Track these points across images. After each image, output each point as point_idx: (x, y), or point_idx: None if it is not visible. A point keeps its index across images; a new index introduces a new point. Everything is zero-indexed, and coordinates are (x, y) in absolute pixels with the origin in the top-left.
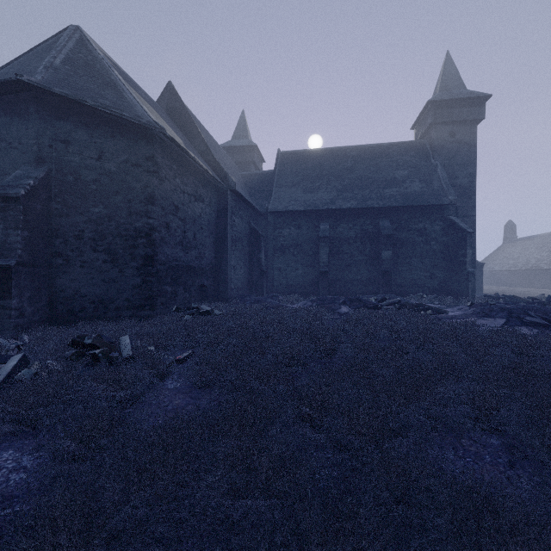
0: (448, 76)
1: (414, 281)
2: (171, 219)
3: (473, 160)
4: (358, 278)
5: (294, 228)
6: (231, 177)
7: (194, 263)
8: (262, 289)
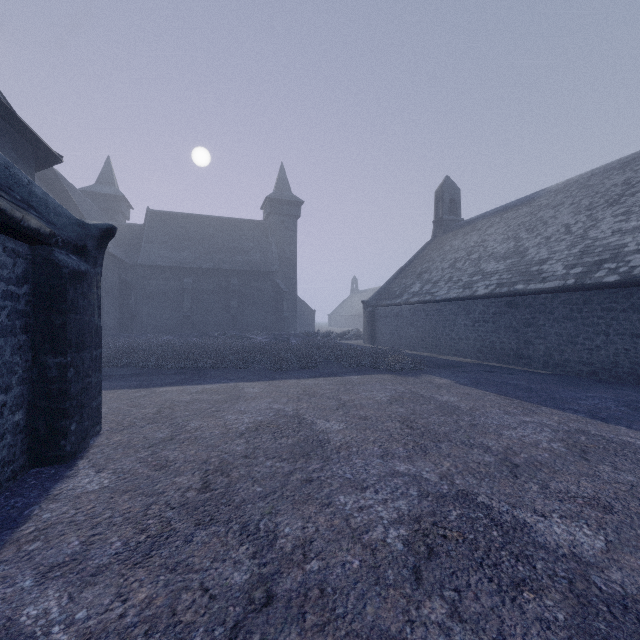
0: (282, 180)
1: (254, 322)
2: None
3: (295, 242)
4: (215, 320)
5: (162, 280)
6: None
7: None
8: (132, 330)
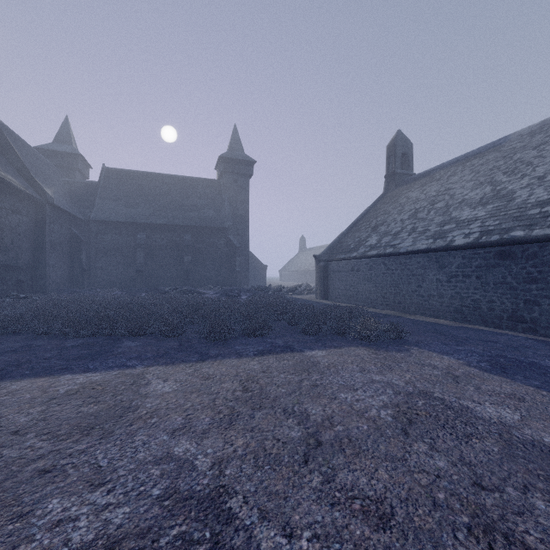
0: (235, 141)
1: (208, 277)
2: None
3: (247, 200)
4: (169, 275)
5: (115, 235)
6: (49, 194)
7: (11, 263)
8: (83, 284)
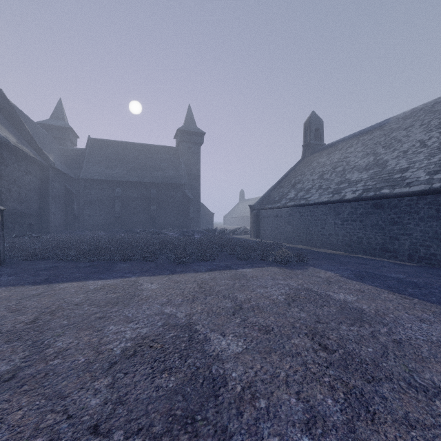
0: (189, 117)
1: (168, 222)
2: (12, 187)
3: (199, 162)
4: (139, 220)
5: (98, 190)
6: (51, 160)
7: (25, 211)
8: (75, 227)
